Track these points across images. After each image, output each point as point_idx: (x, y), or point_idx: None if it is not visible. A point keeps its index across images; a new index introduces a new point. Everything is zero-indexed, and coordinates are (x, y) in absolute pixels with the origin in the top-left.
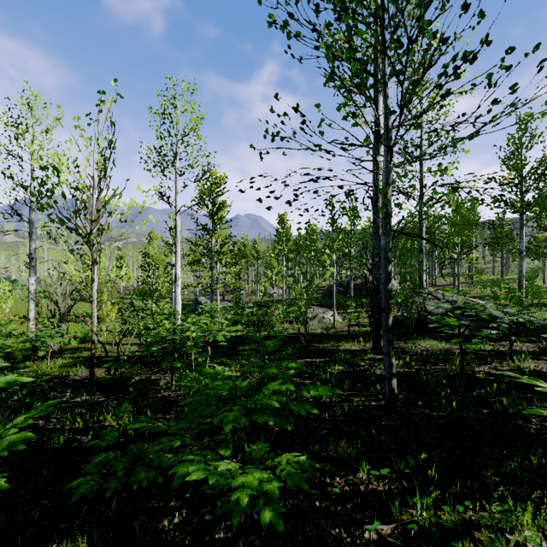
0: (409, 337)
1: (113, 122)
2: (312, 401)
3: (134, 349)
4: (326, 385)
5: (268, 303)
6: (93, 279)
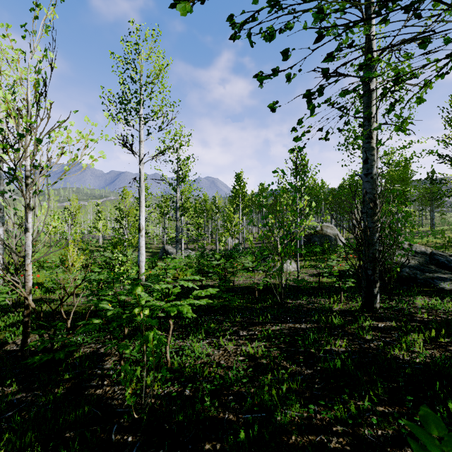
0: (390, 292)
1: (47, 25)
2: (342, 433)
3: None
4: None
5: (234, 254)
6: (26, 227)
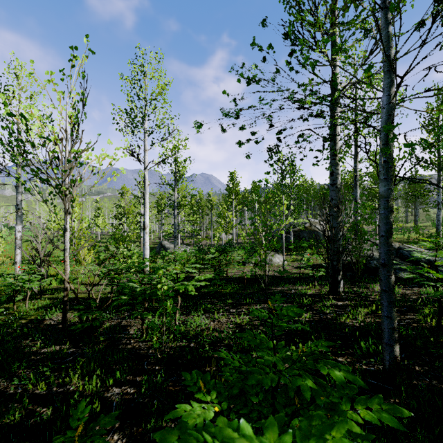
0: (358, 280)
1: (84, 75)
2: None
3: (107, 290)
4: (378, 397)
5: (227, 249)
6: (66, 228)
